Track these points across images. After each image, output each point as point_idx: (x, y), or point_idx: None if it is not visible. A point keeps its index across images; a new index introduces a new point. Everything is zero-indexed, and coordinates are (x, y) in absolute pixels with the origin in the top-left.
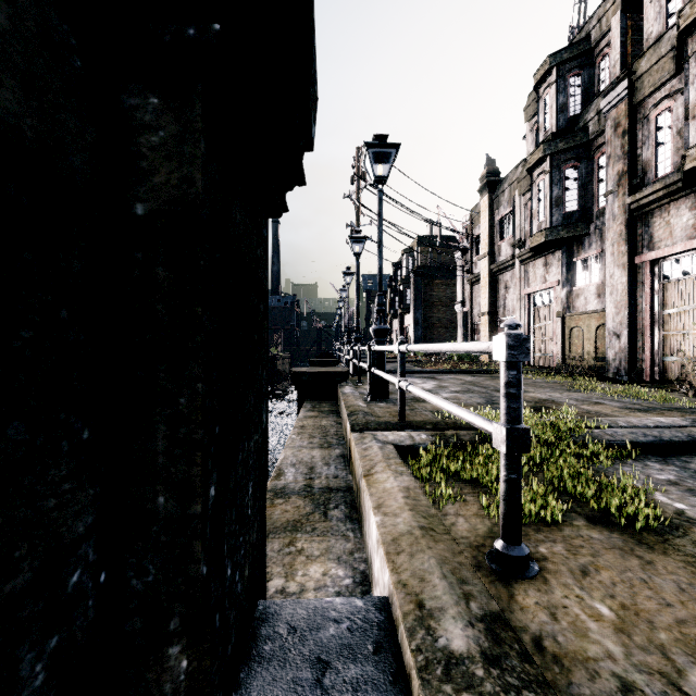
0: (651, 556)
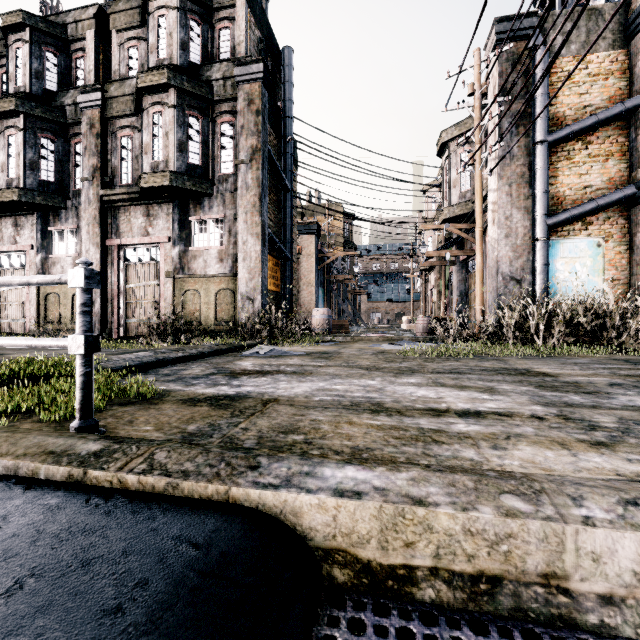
0: (159, 406)
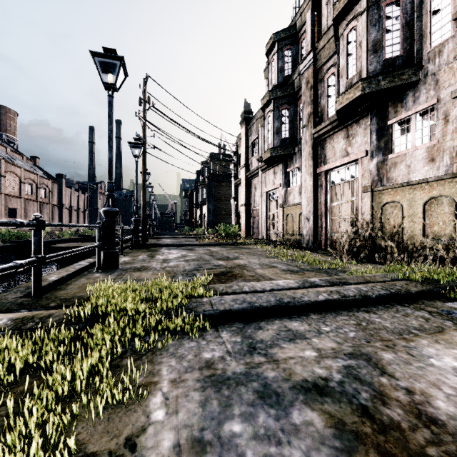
0: None
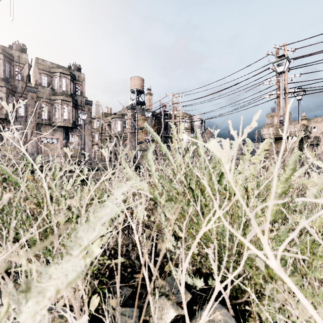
0: None
